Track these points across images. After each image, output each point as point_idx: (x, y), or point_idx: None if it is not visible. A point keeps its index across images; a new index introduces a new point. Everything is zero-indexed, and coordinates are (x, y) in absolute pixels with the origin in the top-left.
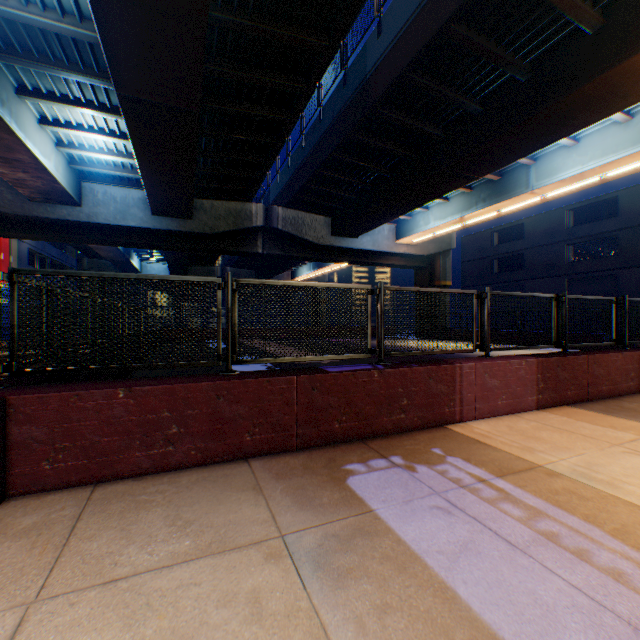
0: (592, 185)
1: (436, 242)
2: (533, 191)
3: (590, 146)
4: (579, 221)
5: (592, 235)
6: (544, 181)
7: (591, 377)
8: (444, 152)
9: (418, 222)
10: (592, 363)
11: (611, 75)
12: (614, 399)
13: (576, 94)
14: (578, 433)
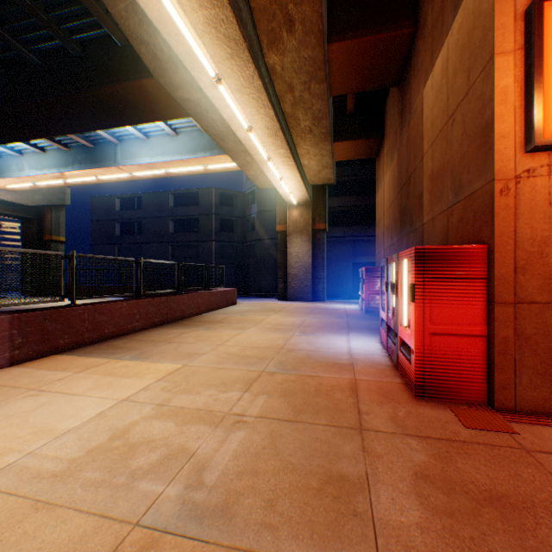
0: (164, 176)
1: (47, 194)
2: (121, 167)
3: (157, 145)
4: (180, 204)
5: (186, 216)
6: (128, 161)
7: (94, 324)
8: (4, 90)
9: (12, 166)
10: (95, 312)
11: (135, 87)
12: (117, 339)
13: (114, 90)
14: (13, 385)
